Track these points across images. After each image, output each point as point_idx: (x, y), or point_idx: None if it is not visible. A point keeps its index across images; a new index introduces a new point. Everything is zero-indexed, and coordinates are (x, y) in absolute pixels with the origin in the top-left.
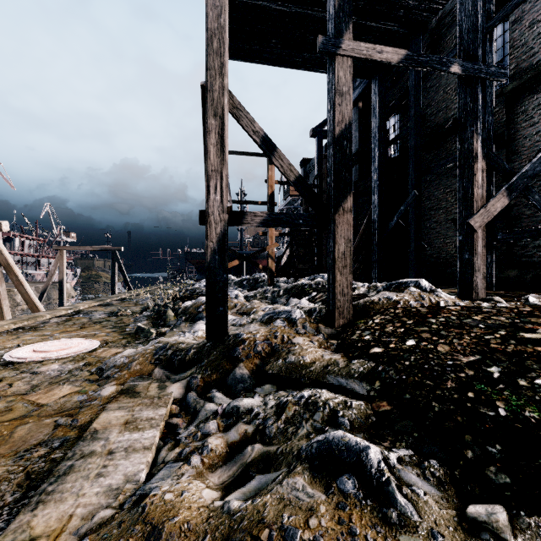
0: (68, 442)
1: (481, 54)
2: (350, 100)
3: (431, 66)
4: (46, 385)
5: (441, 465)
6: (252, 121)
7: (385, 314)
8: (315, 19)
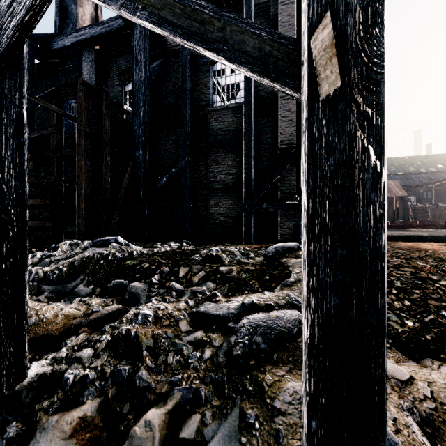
0: None
1: None
2: None
3: None
4: None
5: None
6: None
7: None
8: None
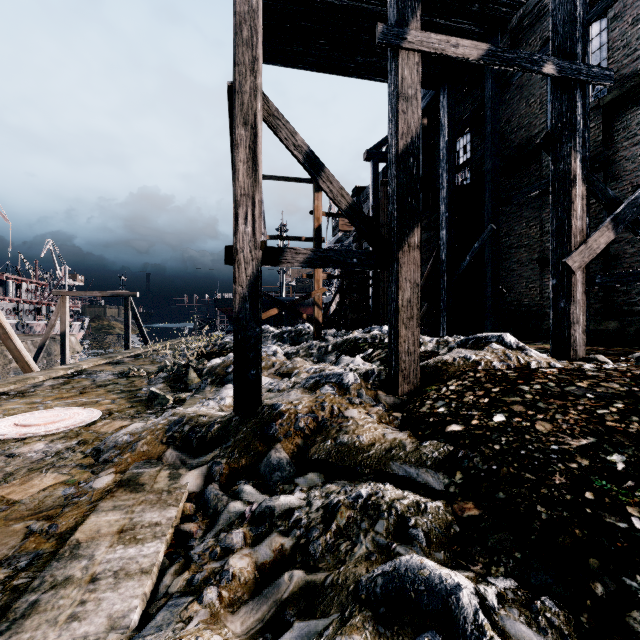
0: (40, 559)
1: (580, 51)
2: (417, 106)
3: (519, 65)
4: (23, 473)
5: (560, 606)
6: (293, 132)
7: (463, 378)
8: (371, 14)
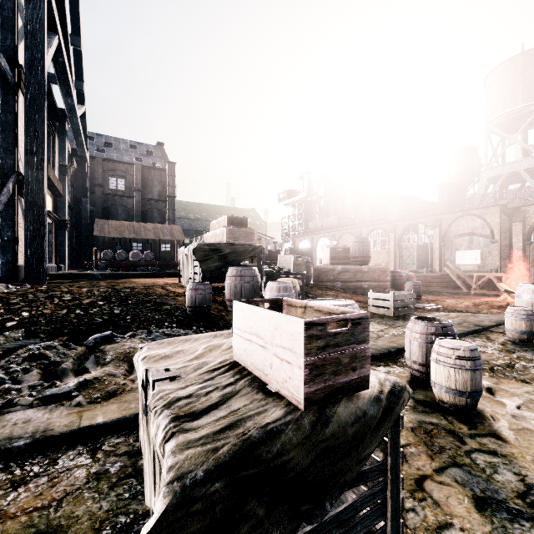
0: None
1: None
2: None
3: None
4: None
5: None
6: None
7: None
8: None
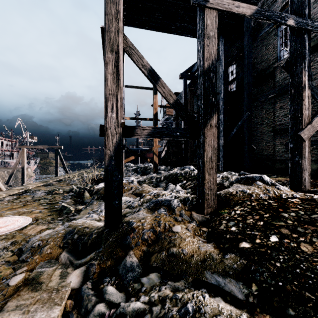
0: None
1: (307, 13)
2: (215, 42)
3: (274, 19)
4: None
5: None
6: (141, 57)
7: (244, 205)
8: None
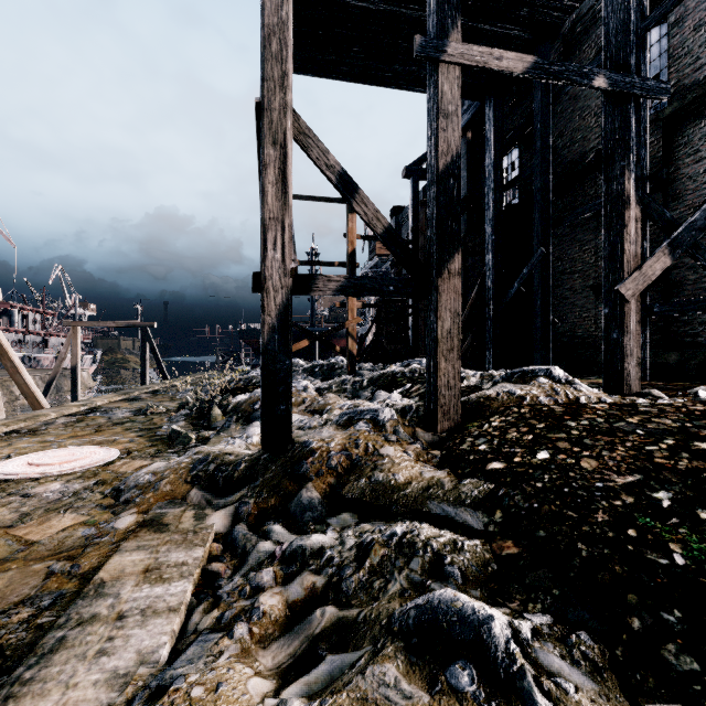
0: (64, 599)
1: (634, 63)
2: (458, 123)
3: (568, 78)
4: (40, 514)
5: (596, 640)
6: (325, 151)
7: (507, 414)
8: (410, 19)
